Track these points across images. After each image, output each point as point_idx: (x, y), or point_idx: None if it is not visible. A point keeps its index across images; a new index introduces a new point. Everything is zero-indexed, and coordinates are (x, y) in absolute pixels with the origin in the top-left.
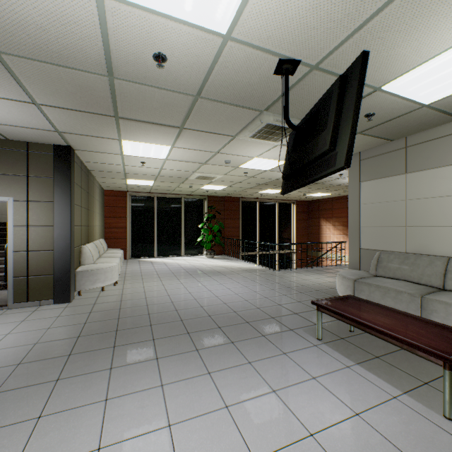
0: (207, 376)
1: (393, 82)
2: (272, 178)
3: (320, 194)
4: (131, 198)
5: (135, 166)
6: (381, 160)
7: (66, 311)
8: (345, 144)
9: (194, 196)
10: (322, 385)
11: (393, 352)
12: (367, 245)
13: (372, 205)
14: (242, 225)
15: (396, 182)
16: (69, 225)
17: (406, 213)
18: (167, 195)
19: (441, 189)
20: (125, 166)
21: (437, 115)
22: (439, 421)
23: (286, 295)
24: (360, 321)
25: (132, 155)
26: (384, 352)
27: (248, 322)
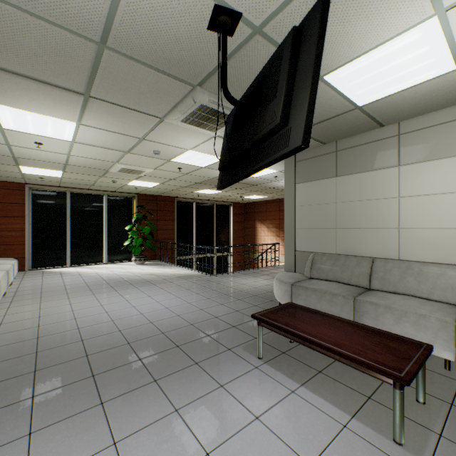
0: (110, 451)
1: (336, 72)
2: (209, 176)
3: (256, 197)
4: (32, 193)
5: (29, 148)
6: (315, 163)
7: None
8: (303, 115)
9: (120, 194)
10: (267, 427)
11: (334, 361)
12: (302, 247)
13: (306, 207)
14: (178, 227)
15: (328, 185)
16: None
17: (337, 216)
18: (84, 190)
19: (366, 193)
20: (11, 146)
21: (366, 120)
22: (392, 450)
23: (223, 304)
24: (306, 337)
25: (18, 131)
26: (325, 363)
27: (179, 346)
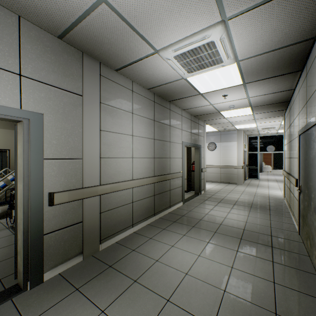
0: None
1: None
2: None
3: None
4: None
5: None
6: None
7: (262, 173)
8: None
9: None
10: None
11: None
12: None
13: None
14: None
15: None
16: (261, 158)
17: None
18: None
19: None
20: None
21: None
22: None
23: None
24: None
25: None
26: None
27: None
